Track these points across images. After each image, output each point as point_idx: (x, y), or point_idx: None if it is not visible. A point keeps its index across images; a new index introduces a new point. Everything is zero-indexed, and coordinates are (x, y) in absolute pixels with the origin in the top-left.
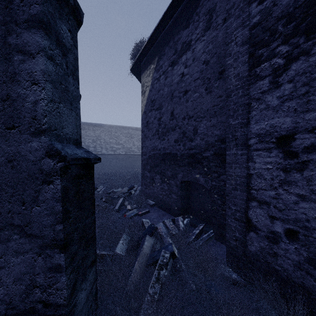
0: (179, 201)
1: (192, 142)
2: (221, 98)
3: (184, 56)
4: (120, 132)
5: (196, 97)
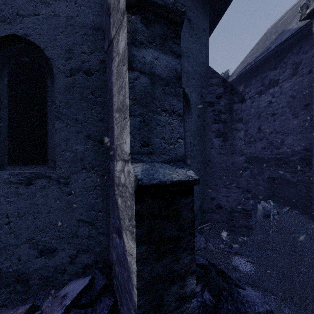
0: (266, 191)
1: (279, 150)
2: (306, 122)
3: (271, 89)
4: None
5: (283, 119)
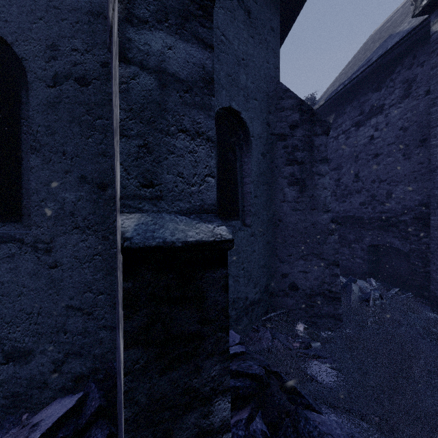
0: (366, 265)
1: (385, 206)
2: (422, 165)
3: (374, 119)
4: None
5: (390, 161)
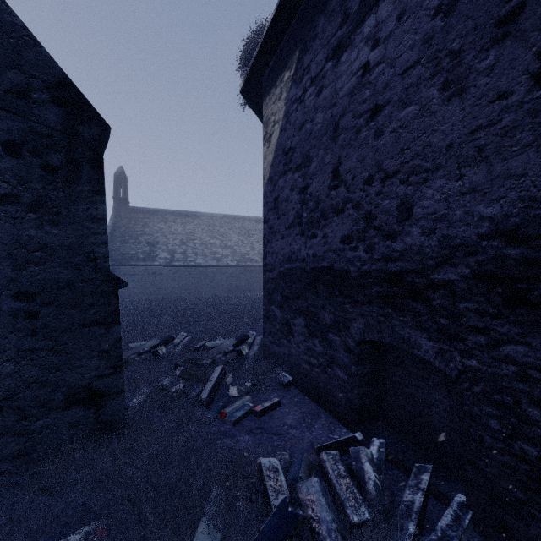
0: (356, 388)
1: (395, 242)
2: (507, 100)
3: (370, 18)
4: (228, 225)
5: (408, 116)
